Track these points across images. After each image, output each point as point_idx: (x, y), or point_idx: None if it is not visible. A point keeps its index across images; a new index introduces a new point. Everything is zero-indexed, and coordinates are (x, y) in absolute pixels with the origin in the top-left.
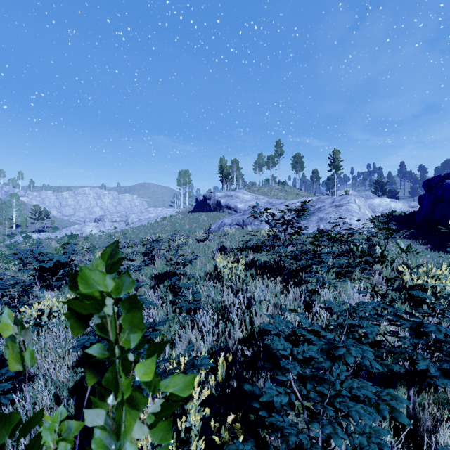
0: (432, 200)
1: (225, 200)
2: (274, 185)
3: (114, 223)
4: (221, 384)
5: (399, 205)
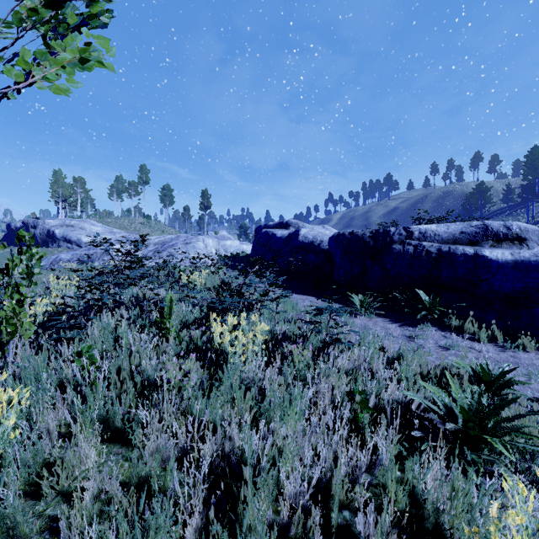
0: (255, 243)
1: (62, 231)
2: (138, 219)
3: None
4: (54, 305)
5: (250, 248)
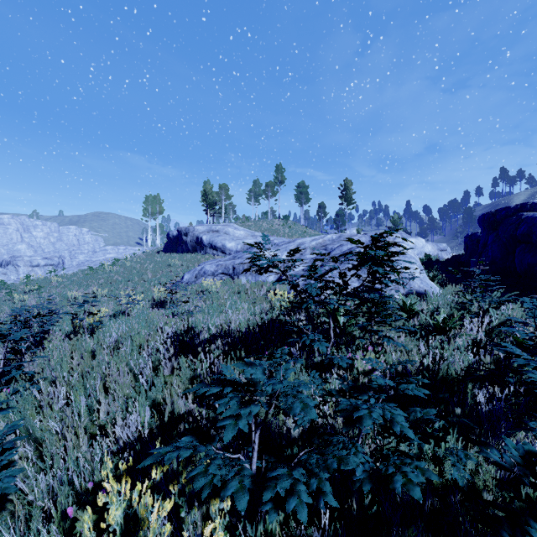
0: (503, 240)
1: (208, 237)
2: (274, 220)
3: (36, 269)
4: None
5: (428, 248)
